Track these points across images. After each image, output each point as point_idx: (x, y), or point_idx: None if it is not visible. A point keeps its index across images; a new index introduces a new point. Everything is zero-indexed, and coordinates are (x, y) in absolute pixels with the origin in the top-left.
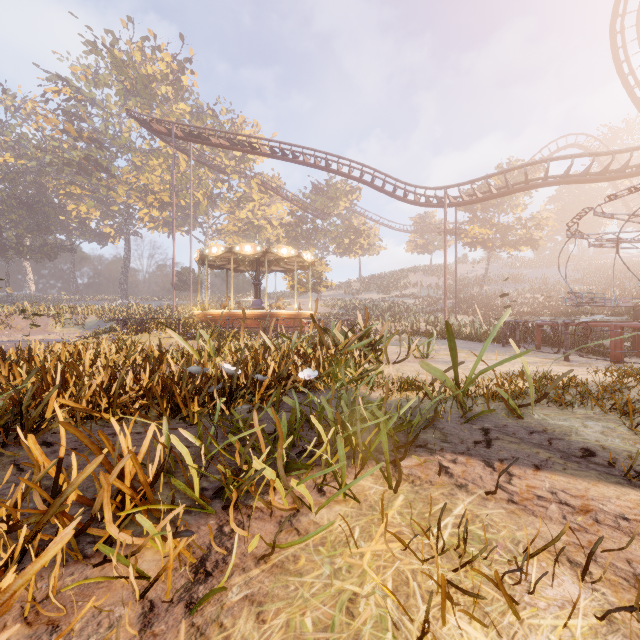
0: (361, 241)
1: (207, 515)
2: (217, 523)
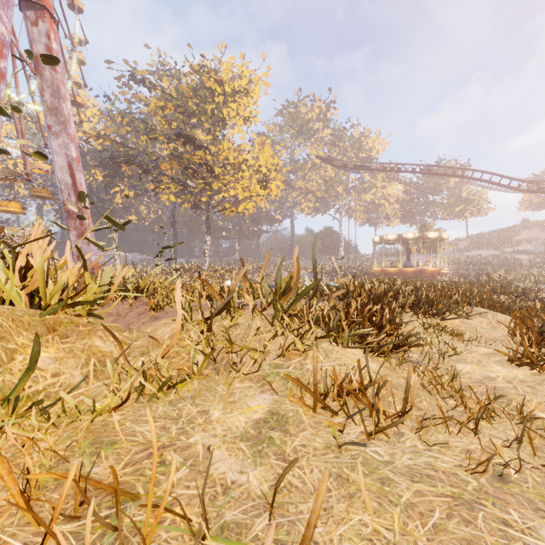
0: (470, 208)
1: None
2: None
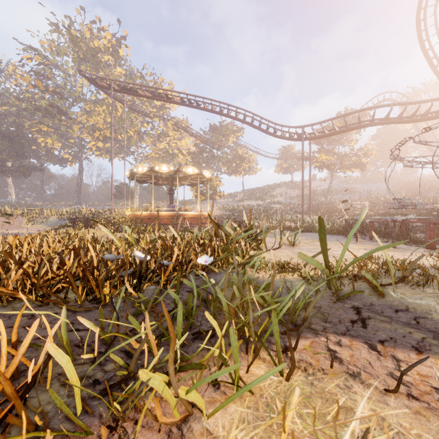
0: (244, 165)
1: (90, 422)
2: (98, 435)
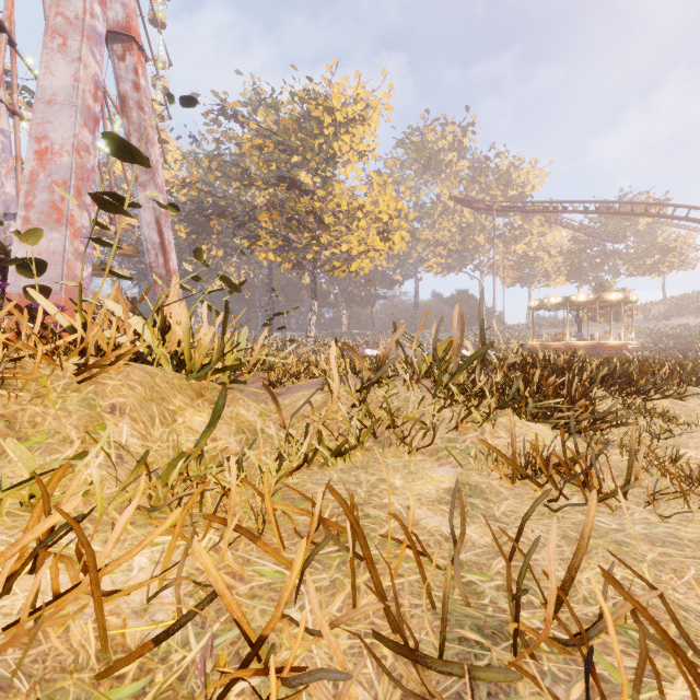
0: (670, 259)
1: None
2: None
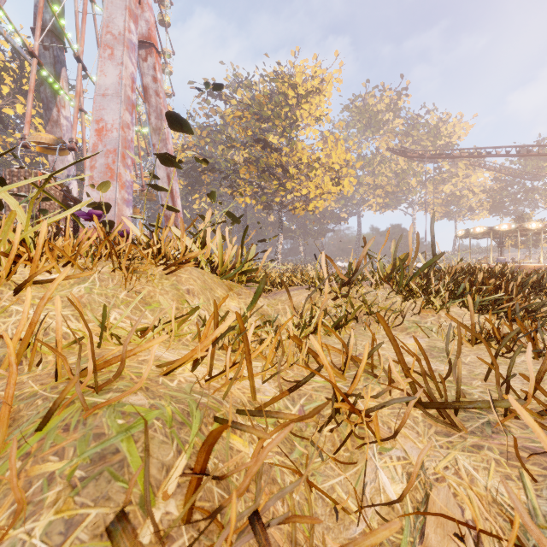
0: None
1: None
2: None
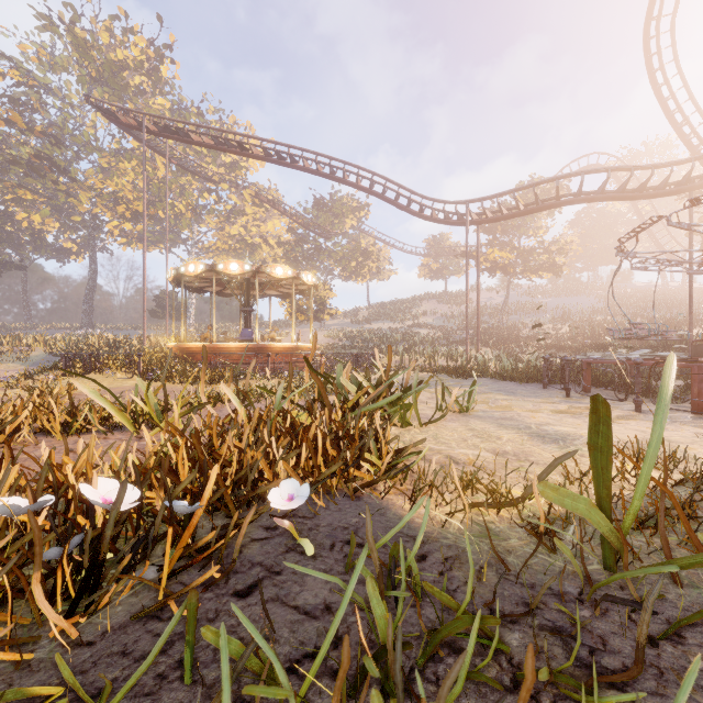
0: (370, 264)
1: None
2: None
